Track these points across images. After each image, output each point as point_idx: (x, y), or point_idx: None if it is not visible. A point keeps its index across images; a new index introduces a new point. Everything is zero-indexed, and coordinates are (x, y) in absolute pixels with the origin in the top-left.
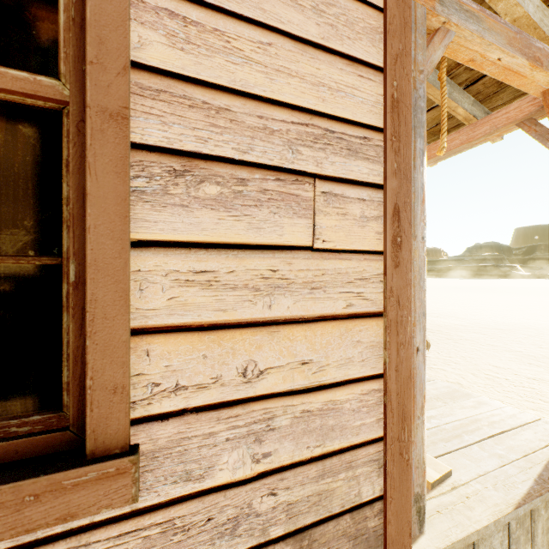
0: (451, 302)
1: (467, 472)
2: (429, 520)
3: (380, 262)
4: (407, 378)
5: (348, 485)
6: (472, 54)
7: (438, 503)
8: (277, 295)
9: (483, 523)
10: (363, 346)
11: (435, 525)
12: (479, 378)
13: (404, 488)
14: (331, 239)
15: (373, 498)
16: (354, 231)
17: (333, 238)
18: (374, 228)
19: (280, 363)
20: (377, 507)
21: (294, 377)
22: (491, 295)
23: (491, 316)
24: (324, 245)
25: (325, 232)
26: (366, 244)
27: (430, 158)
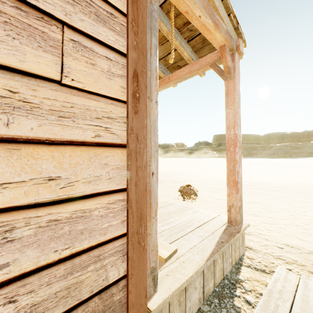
0: (187, 168)
1: (185, 248)
2: (161, 282)
3: (124, 109)
4: (144, 191)
5: (97, 274)
6: (187, 7)
7: (168, 270)
8: (17, 115)
9: (190, 275)
10: (110, 167)
11: (164, 284)
12: (196, 201)
13: (141, 266)
14: (80, 80)
15: (119, 279)
16: (102, 80)
17: (82, 80)
18: (119, 83)
19: (22, 178)
20: (121, 284)
21: (39, 192)
22: (204, 165)
23: (204, 173)
24: (73, 83)
25: (74, 73)
26: (113, 93)
27: (172, 80)
